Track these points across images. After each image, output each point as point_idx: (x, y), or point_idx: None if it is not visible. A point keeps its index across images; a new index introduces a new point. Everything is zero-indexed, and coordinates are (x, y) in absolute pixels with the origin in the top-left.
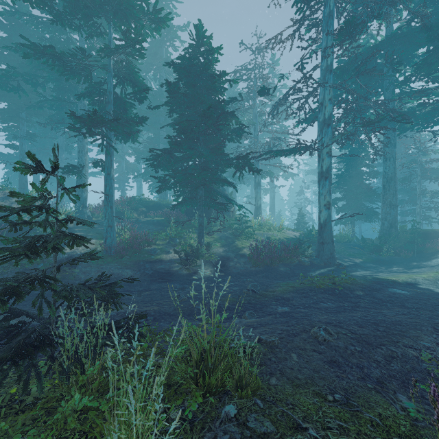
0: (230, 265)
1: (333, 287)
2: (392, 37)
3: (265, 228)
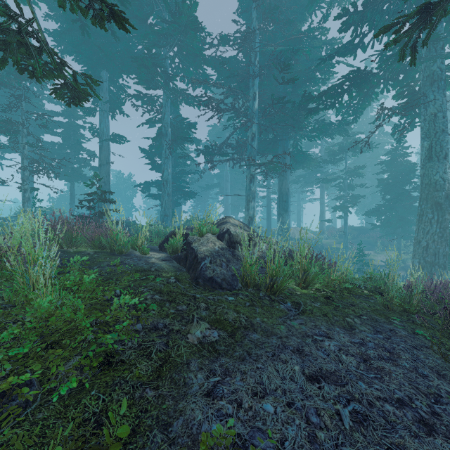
0: None
1: None
2: None
3: None
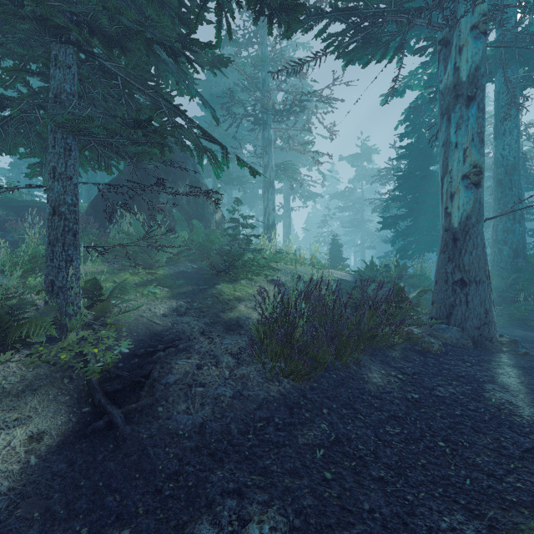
0: (173, 382)
1: None
2: None
3: (289, 258)
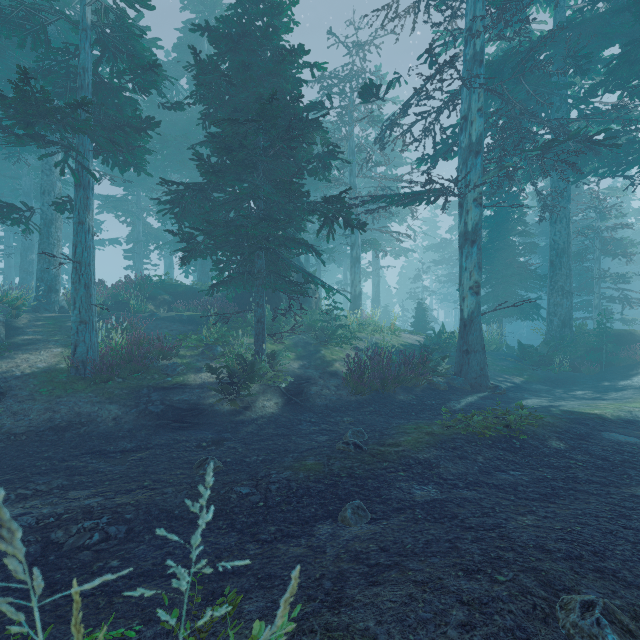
0: (312, 392)
1: (506, 434)
2: (568, 24)
3: (369, 329)
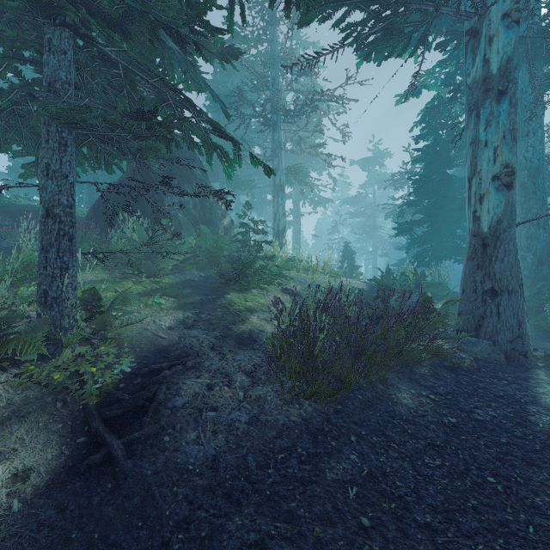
0: (181, 405)
1: None
2: None
3: (301, 266)
